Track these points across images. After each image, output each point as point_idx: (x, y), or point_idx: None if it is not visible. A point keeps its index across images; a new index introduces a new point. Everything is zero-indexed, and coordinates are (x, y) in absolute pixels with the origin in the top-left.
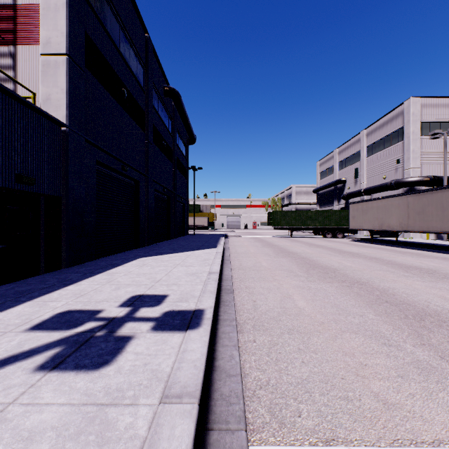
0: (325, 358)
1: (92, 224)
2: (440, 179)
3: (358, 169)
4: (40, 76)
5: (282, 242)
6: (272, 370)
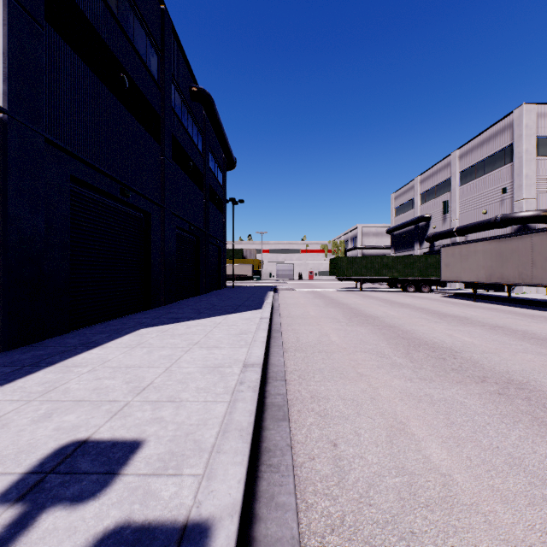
0: None
1: (64, 276)
2: None
3: (448, 202)
4: None
5: (351, 298)
6: None
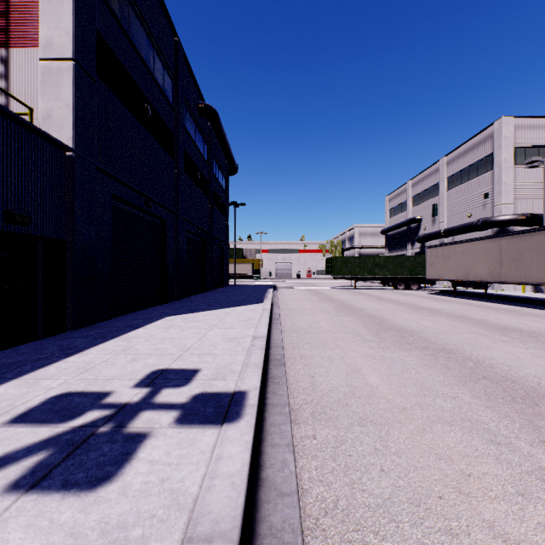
0: (413, 464)
1: (107, 274)
2: (539, 218)
3: (437, 205)
4: (39, 86)
5: (344, 295)
6: (341, 483)
